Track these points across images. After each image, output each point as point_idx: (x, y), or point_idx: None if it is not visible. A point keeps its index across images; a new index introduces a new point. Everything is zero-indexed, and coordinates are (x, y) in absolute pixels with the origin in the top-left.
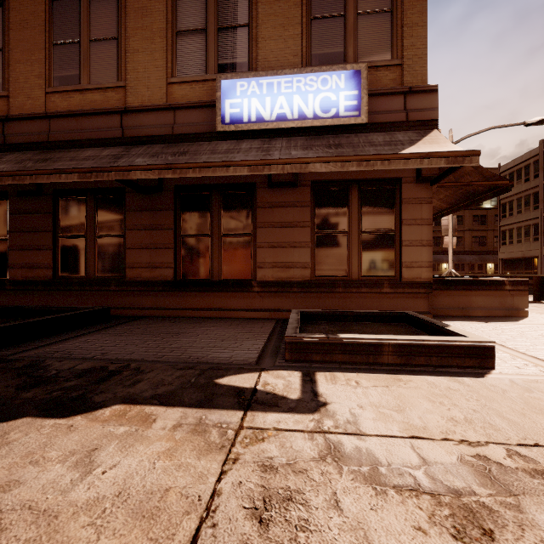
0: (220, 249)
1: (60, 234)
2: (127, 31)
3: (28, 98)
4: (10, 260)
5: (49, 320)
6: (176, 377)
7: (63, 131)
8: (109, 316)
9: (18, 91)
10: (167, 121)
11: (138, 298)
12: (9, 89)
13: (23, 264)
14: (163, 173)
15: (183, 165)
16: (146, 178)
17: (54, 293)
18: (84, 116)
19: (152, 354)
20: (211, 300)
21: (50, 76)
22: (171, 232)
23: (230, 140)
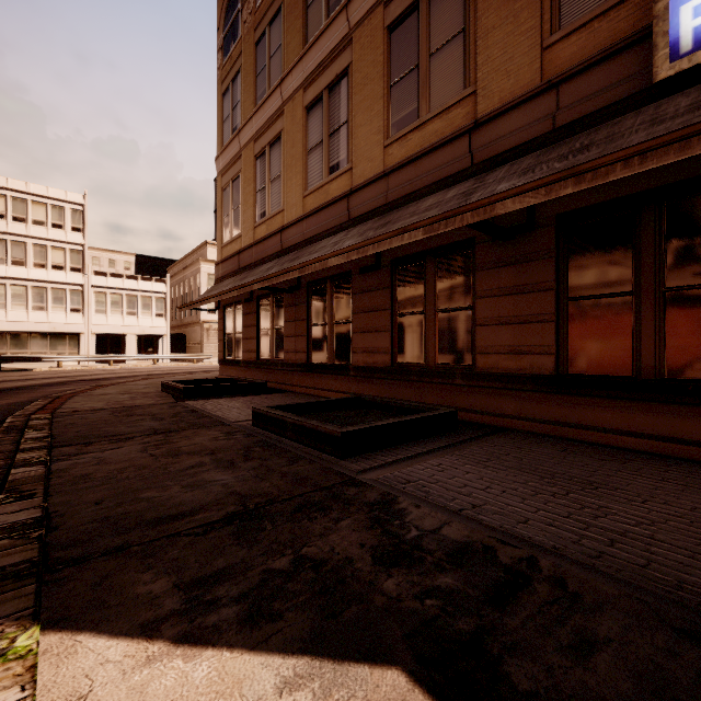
0: (659, 317)
1: (397, 311)
2: (477, 11)
3: (368, 161)
4: (353, 344)
5: (393, 425)
6: (698, 676)
7: (400, 185)
8: (456, 423)
9: (359, 158)
10: (542, 111)
11: (494, 399)
12: (353, 160)
13: (364, 349)
14: (555, 190)
15: (599, 160)
16: (507, 216)
17: (392, 383)
18: (423, 157)
19: (567, 536)
20: (635, 417)
21: (388, 125)
22: (549, 294)
23: (693, 86)
